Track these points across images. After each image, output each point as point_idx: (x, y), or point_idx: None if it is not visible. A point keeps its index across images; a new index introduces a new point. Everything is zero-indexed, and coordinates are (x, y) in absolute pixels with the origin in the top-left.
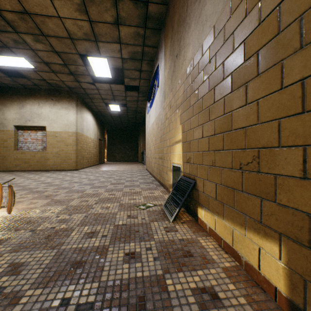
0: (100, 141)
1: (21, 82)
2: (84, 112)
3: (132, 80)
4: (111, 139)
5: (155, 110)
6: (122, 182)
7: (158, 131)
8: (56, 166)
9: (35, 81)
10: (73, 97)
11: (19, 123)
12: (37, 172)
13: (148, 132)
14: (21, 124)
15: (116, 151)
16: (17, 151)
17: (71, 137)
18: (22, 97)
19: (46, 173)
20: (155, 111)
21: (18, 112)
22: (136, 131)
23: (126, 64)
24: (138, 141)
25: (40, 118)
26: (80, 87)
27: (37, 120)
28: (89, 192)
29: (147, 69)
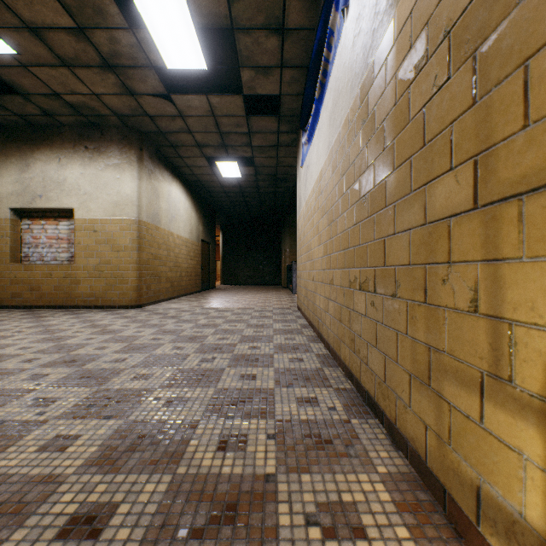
0: (204, 245)
1: (14, 107)
2: (162, 178)
3: (262, 74)
4: (230, 241)
5: (328, 124)
6: (215, 367)
7: (346, 182)
8: (95, 299)
9: (40, 101)
10: (130, 141)
11: (20, 202)
12: (52, 311)
13: (304, 212)
14: (23, 204)
15: (239, 266)
16: (17, 265)
17: (126, 232)
18: (26, 146)
19: (62, 316)
20: (328, 127)
21: (18, 180)
22: (278, 226)
23: (238, 4)
24: (281, 245)
25: (62, 191)
26: (143, 113)
27: (55, 195)
28: (7, 467)
29: (301, 22)
